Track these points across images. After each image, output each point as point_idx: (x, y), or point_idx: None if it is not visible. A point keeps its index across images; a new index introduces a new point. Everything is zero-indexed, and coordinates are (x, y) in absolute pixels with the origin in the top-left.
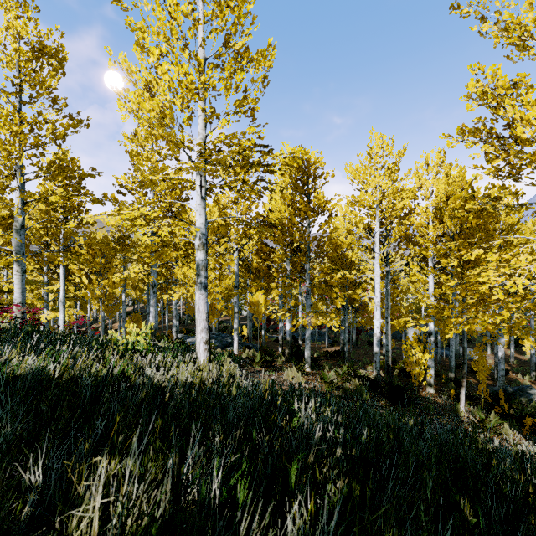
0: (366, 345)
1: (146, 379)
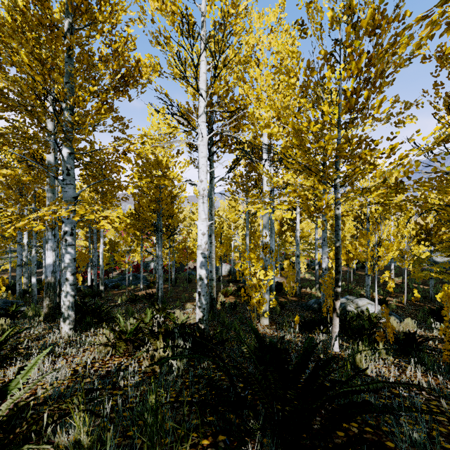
0: (185, 282)
1: None
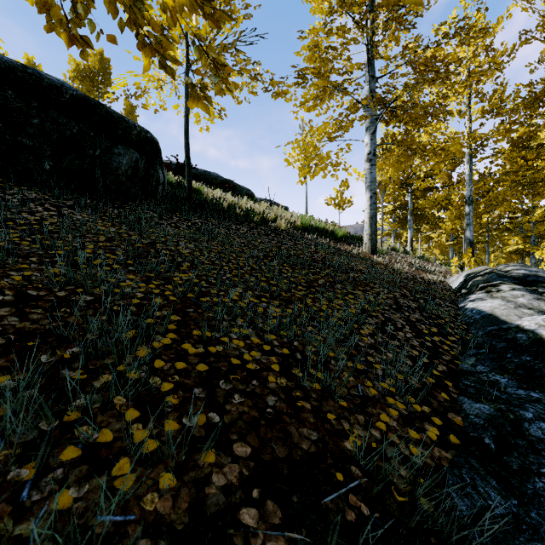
0: None
1: None
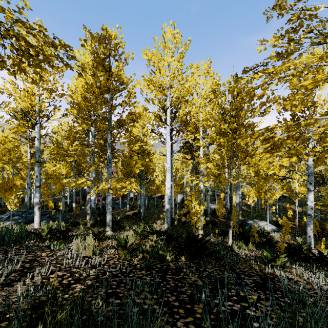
0: (154, 207)
1: None
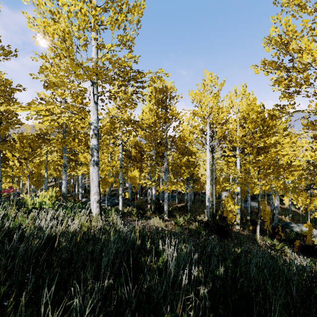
0: (199, 202)
1: (39, 231)
